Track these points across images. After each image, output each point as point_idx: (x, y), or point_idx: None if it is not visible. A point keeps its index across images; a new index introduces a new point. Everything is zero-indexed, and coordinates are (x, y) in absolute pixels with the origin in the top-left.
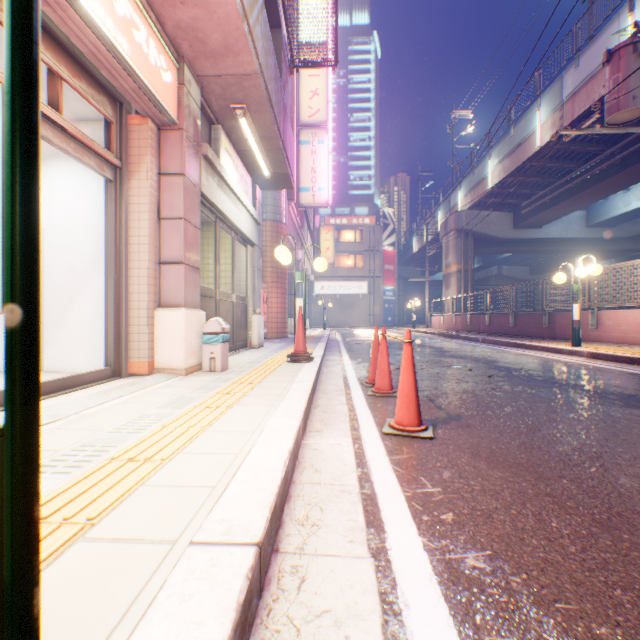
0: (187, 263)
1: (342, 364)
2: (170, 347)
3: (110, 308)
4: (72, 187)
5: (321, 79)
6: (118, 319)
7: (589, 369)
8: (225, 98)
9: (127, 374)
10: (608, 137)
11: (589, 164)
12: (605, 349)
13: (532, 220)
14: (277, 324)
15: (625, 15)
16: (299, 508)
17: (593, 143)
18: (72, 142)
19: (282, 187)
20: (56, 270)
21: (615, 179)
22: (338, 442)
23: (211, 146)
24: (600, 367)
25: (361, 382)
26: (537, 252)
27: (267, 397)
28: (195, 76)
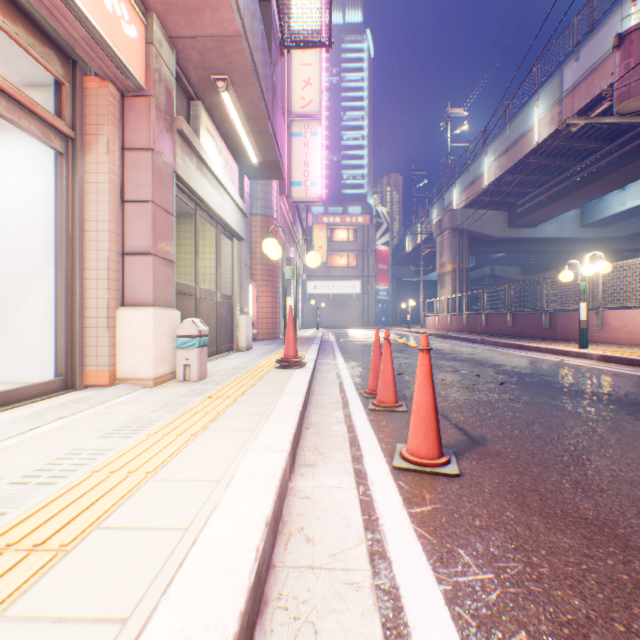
0: (157, 254)
1: (337, 369)
2: (135, 353)
3: (60, 307)
4: (20, 164)
5: (314, 68)
6: (71, 320)
7: (605, 374)
8: (204, 67)
9: (82, 386)
10: (607, 134)
11: (587, 161)
12: (615, 351)
13: (527, 219)
14: (267, 325)
15: (628, 5)
16: (279, 630)
17: (591, 140)
18: (3, 99)
19: (272, 177)
20: (1, 262)
21: (613, 177)
22: (337, 484)
23: (190, 124)
24: (616, 371)
25: (360, 392)
26: (532, 252)
27: (246, 418)
28: (167, 37)
